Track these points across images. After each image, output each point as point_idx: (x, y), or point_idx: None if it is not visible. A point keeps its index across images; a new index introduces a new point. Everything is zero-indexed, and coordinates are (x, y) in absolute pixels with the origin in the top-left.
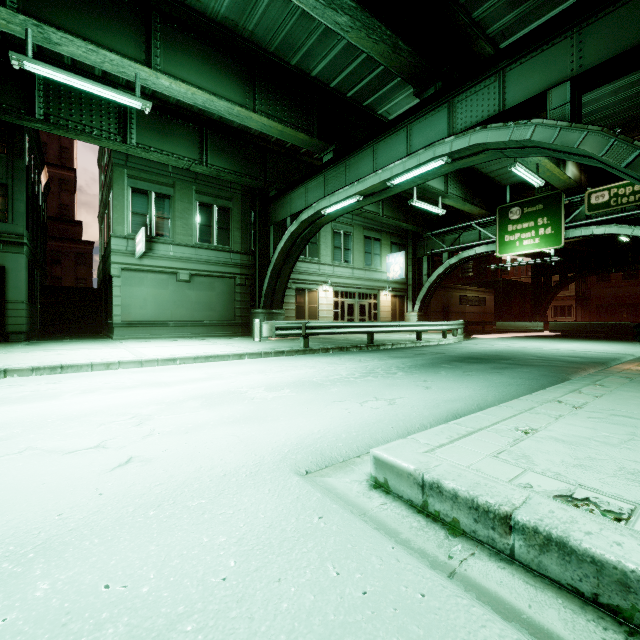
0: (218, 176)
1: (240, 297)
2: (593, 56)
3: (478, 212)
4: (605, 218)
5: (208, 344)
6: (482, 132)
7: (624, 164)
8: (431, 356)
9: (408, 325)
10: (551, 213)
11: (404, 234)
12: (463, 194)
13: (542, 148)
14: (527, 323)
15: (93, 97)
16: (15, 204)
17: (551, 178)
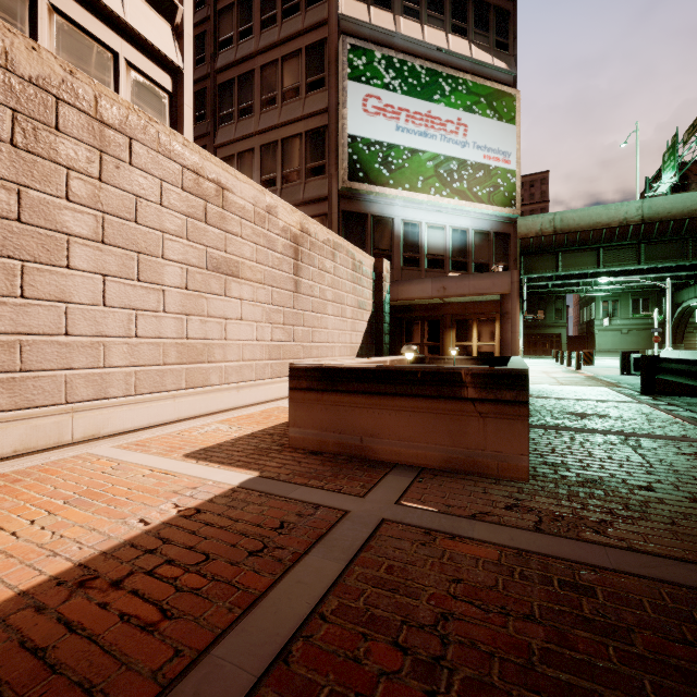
0: (640, 290)
1: None
2: None
3: None
4: None
5: None
6: None
7: None
8: None
9: None
10: None
11: None
12: None
13: None
14: None
15: None
16: (564, 314)
17: None
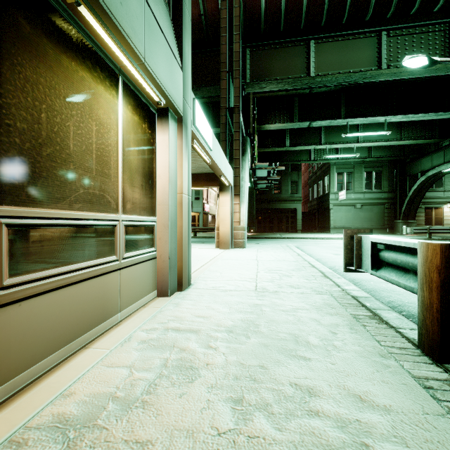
0: (376, 160)
1: (387, 214)
2: None
3: None
4: None
5: None
6: None
7: None
8: None
9: None
10: None
11: None
12: None
13: None
14: None
15: None
16: (299, 187)
17: None
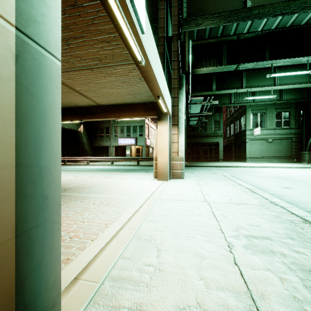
0: (286, 102)
1: (294, 147)
2: None
3: None
4: None
5: (290, 164)
6: None
7: None
8: None
9: None
10: None
11: None
12: None
13: None
14: None
15: (245, 92)
16: (221, 125)
17: None
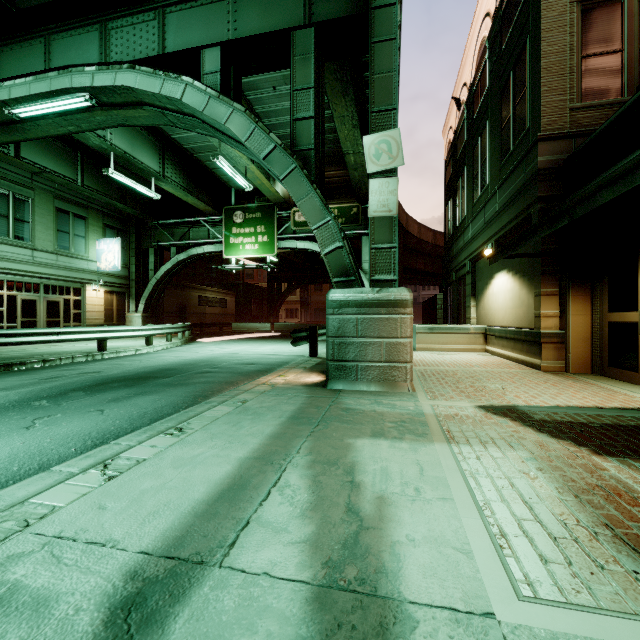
0: None
1: None
2: (246, 32)
3: (205, 208)
4: (305, 235)
5: None
6: (130, 73)
7: (263, 155)
8: (62, 381)
9: (79, 332)
10: (267, 223)
11: (125, 218)
12: (186, 184)
13: (201, 120)
14: (258, 324)
15: None
16: None
17: (263, 187)
